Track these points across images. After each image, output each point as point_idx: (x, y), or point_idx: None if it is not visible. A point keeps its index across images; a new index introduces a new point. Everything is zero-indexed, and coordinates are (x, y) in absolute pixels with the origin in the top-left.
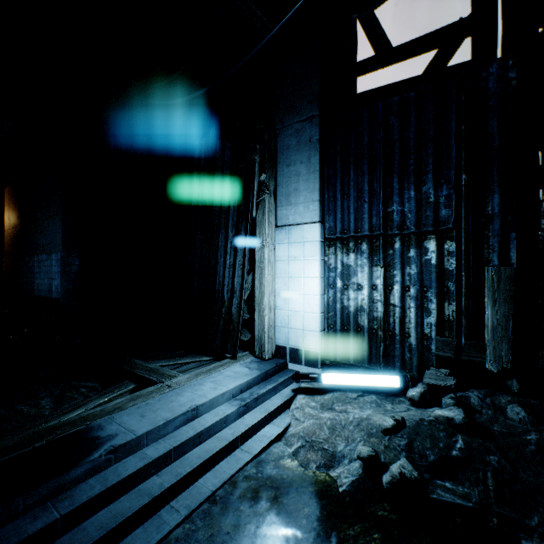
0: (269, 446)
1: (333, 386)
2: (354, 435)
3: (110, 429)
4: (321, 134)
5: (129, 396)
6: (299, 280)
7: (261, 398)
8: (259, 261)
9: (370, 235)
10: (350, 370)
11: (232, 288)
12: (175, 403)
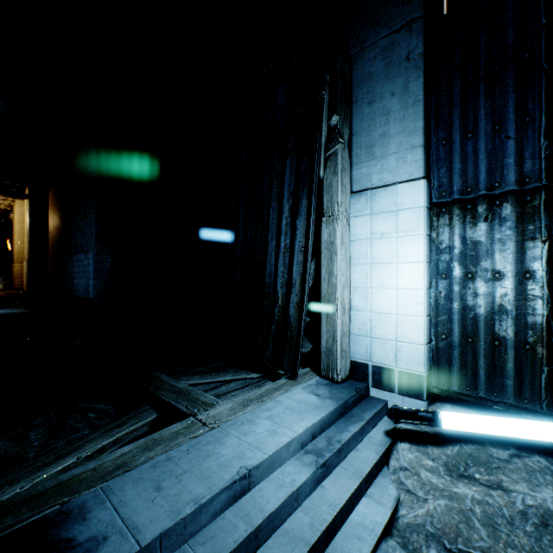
0: (375, 550)
1: (456, 432)
2: (548, 550)
3: (96, 521)
4: (425, 47)
5: (142, 441)
6: (389, 268)
7: (344, 448)
8: (327, 241)
9: (519, 191)
10: (473, 404)
11: (288, 280)
12: (213, 460)
